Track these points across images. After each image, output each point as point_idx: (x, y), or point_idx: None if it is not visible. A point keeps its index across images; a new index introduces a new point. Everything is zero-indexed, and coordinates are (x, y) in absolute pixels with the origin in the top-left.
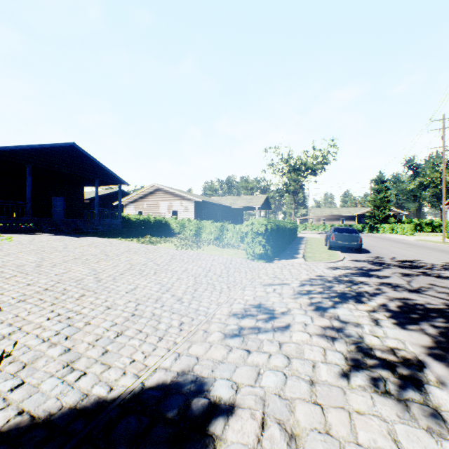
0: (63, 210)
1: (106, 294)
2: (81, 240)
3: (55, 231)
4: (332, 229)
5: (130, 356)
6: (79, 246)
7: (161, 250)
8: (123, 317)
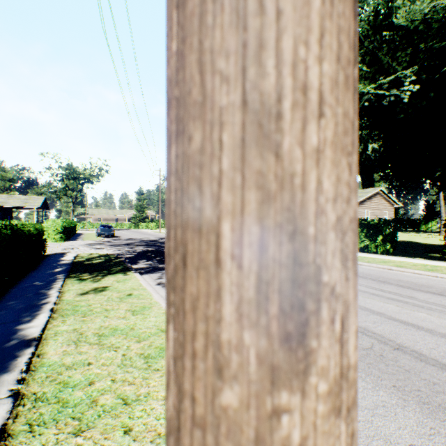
0: None
1: None
2: None
3: None
4: (100, 225)
5: None
6: None
7: None
8: None
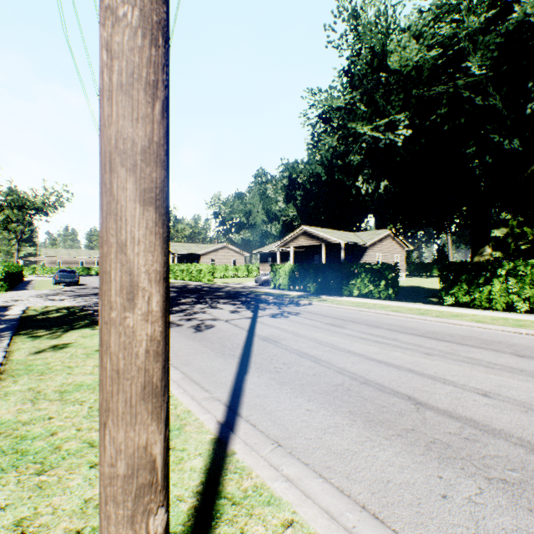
0: None
1: None
2: None
3: None
4: (58, 270)
5: None
6: None
7: None
8: None
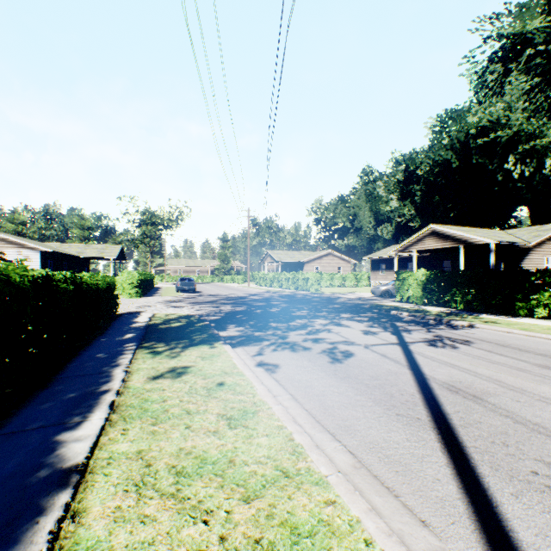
0: None
1: None
2: None
3: None
4: (180, 278)
5: None
6: None
7: None
8: None
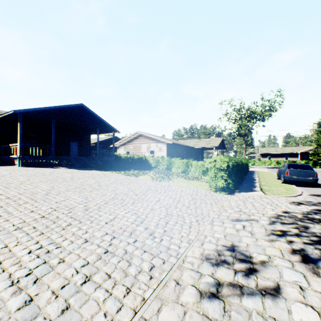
0: (77, 151)
1: (88, 224)
2: (85, 173)
3: (69, 166)
4: (285, 165)
5: (89, 320)
6: (82, 177)
7: (140, 181)
8: (96, 254)
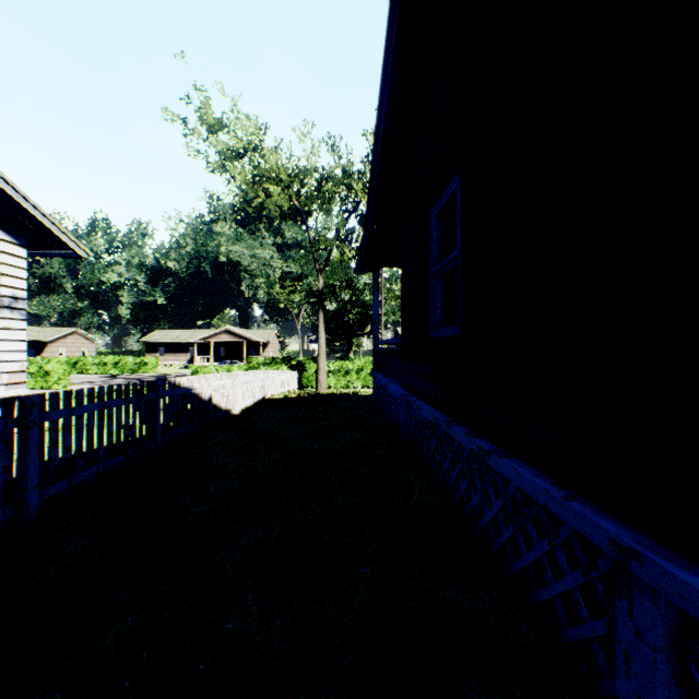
0: None
1: None
2: None
3: None
4: None
5: None
6: None
7: None
8: None
